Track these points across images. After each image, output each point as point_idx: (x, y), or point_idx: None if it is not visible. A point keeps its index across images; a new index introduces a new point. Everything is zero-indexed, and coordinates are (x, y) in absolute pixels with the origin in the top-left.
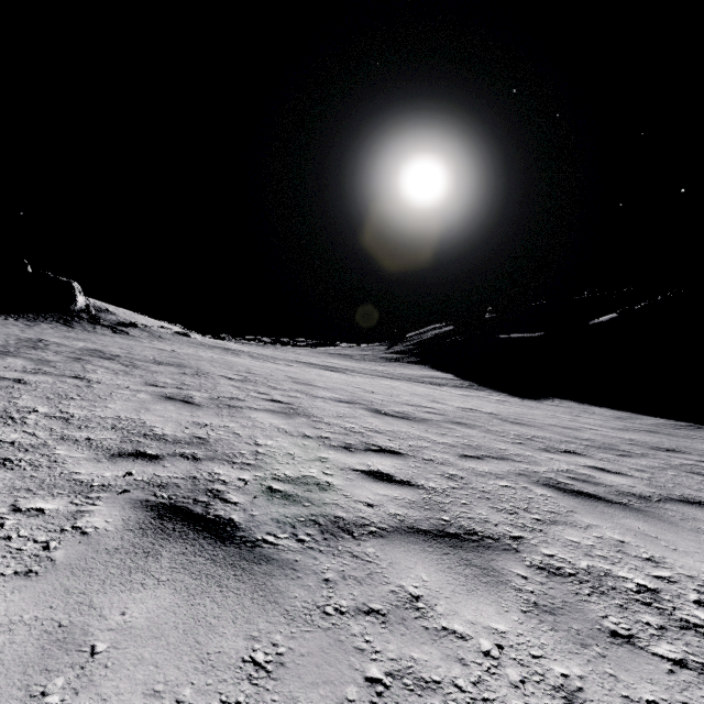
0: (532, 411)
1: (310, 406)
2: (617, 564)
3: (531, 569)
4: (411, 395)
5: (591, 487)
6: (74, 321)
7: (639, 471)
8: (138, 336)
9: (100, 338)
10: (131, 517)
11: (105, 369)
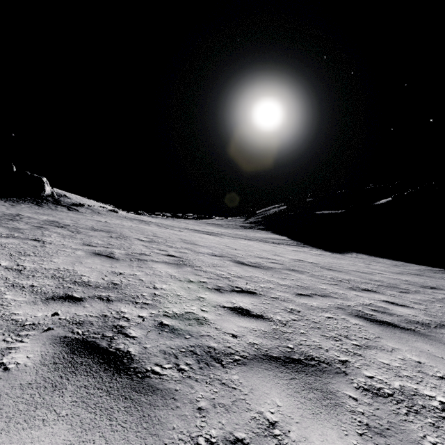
0: (340, 261)
1: (194, 259)
2: (421, 383)
3: (359, 390)
4: (261, 251)
5: (388, 317)
6: (43, 203)
7: (417, 303)
8: (84, 212)
9: (59, 213)
10: (49, 352)
11: (57, 234)
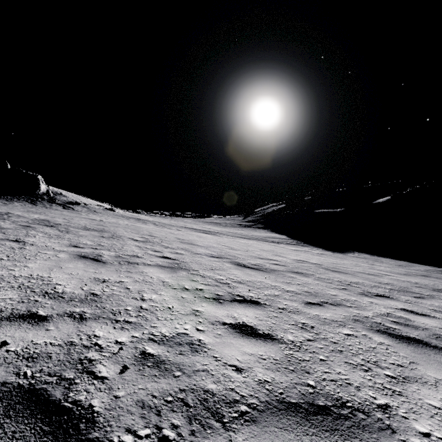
0: (343, 262)
1: (190, 261)
2: None
3: None
4: (261, 250)
5: (413, 332)
6: (38, 201)
7: (437, 312)
8: (79, 210)
9: (52, 212)
10: None
11: (43, 234)
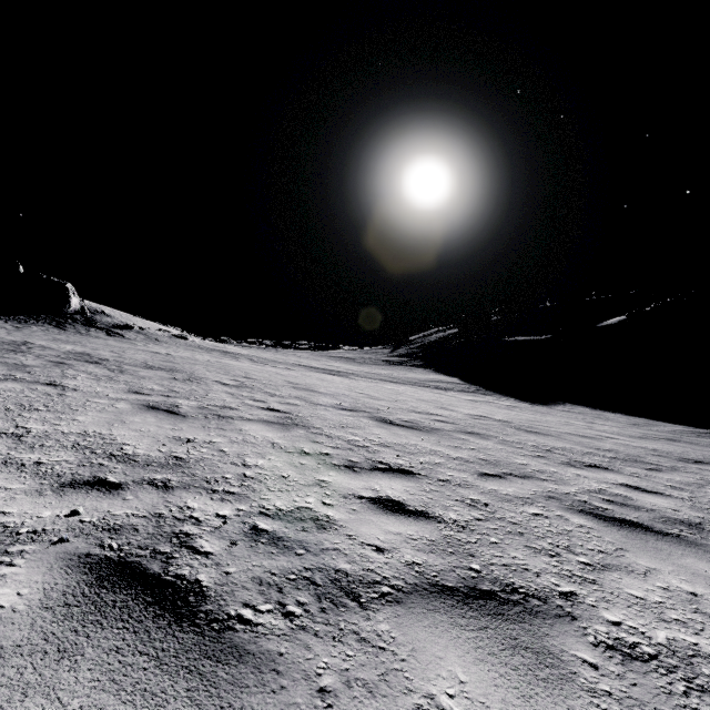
0: (545, 418)
1: (310, 415)
2: (702, 634)
3: (599, 649)
4: (418, 401)
5: (632, 513)
6: (67, 323)
7: (676, 489)
8: (133, 338)
9: (92, 341)
10: (57, 584)
11: (87, 374)
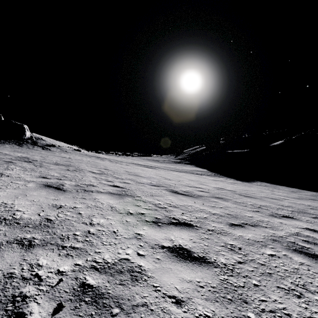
0: (250, 189)
1: (135, 189)
2: None
3: None
4: (189, 180)
5: None
6: (23, 144)
7: None
8: (54, 151)
9: (33, 151)
10: None
11: (20, 167)
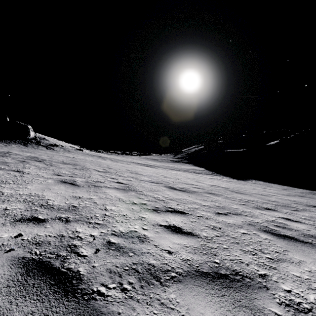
0: (244, 186)
1: (137, 185)
2: None
3: (282, 306)
4: (186, 178)
5: (288, 232)
6: (28, 143)
7: (307, 219)
8: (58, 150)
9: (39, 151)
10: (5, 274)
11: (35, 166)
